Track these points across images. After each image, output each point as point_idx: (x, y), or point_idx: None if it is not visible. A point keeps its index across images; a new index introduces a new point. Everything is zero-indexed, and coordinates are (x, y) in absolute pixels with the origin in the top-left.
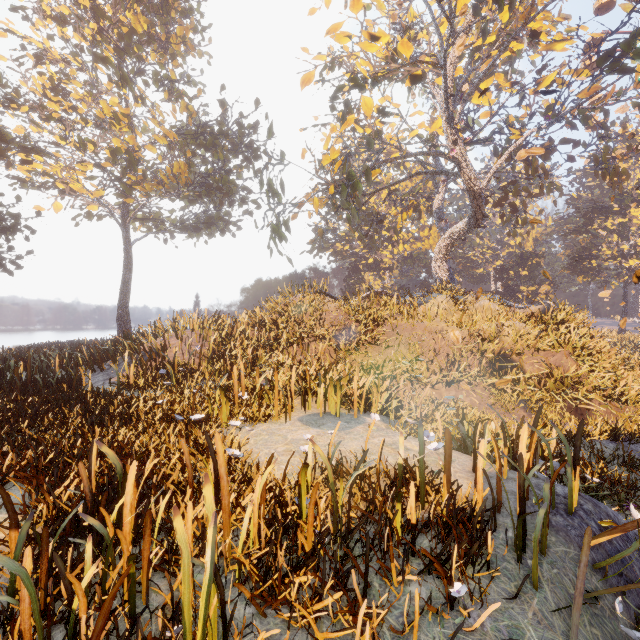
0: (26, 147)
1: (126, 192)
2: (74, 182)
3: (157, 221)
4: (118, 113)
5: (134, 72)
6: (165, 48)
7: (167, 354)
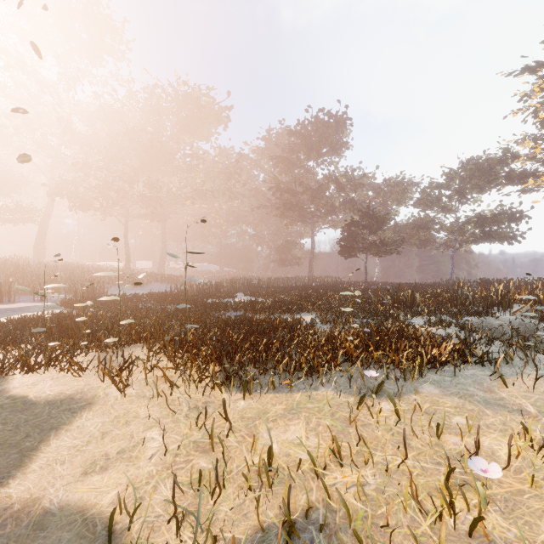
0: (522, 178)
1: None
2: None
3: None
4: None
5: None
6: None
7: None
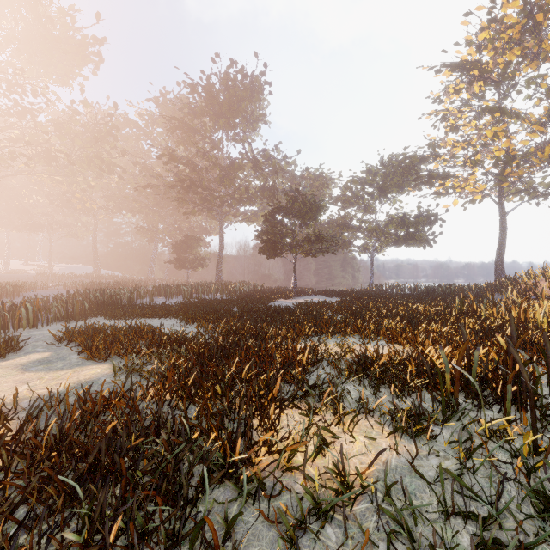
0: (443, 178)
1: (502, 181)
2: (466, 186)
3: (528, 189)
4: (497, 133)
5: (508, 90)
6: (536, 55)
7: (537, 290)
